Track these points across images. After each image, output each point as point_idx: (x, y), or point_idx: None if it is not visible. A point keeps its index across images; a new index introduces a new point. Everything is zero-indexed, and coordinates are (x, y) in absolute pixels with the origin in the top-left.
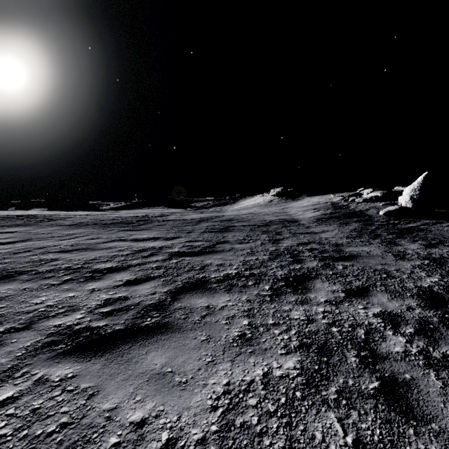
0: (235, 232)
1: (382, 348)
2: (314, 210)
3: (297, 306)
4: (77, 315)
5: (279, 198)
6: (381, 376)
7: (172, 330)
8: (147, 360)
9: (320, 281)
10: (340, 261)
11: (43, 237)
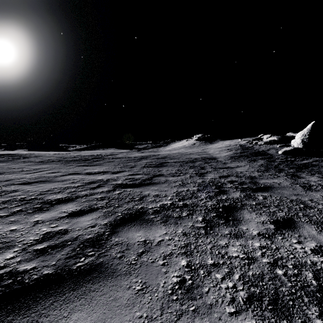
0: (168, 167)
1: None
2: (227, 150)
3: (233, 240)
4: (8, 254)
5: (200, 141)
6: None
7: (104, 274)
8: None
9: (247, 212)
10: (259, 192)
11: (14, 171)
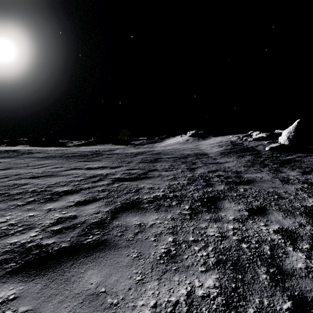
0: (162, 162)
1: (286, 264)
2: (218, 147)
3: (212, 223)
4: (32, 233)
5: (193, 138)
6: (291, 295)
7: (109, 247)
8: (84, 279)
9: (228, 202)
10: (241, 185)
11: (21, 166)
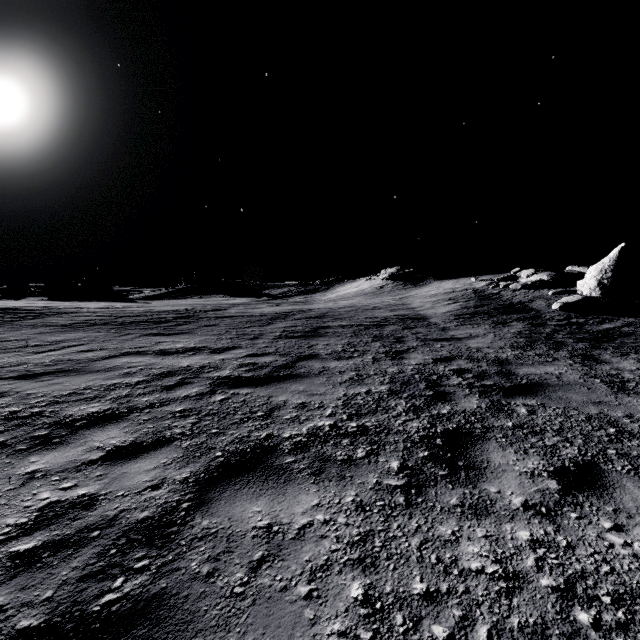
0: (329, 338)
1: None
2: (449, 302)
3: (469, 523)
4: None
5: (394, 282)
6: None
7: (165, 629)
8: None
9: (497, 447)
10: (518, 396)
11: (9, 347)
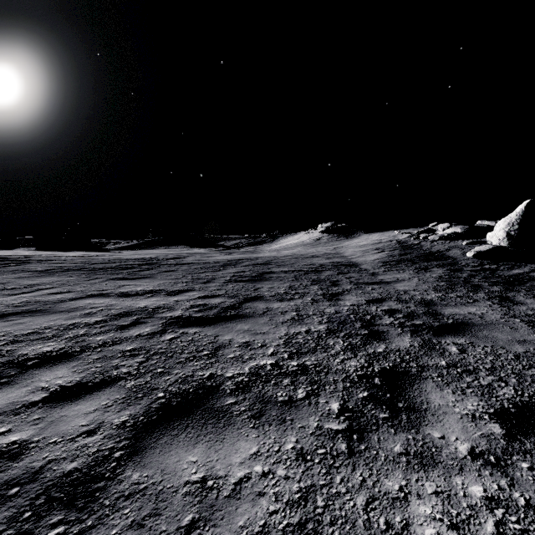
0: (273, 282)
1: None
2: (377, 251)
3: (416, 475)
4: None
5: (329, 235)
6: None
7: None
8: None
9: (435, 386)
10: (447, 335)
11: None
